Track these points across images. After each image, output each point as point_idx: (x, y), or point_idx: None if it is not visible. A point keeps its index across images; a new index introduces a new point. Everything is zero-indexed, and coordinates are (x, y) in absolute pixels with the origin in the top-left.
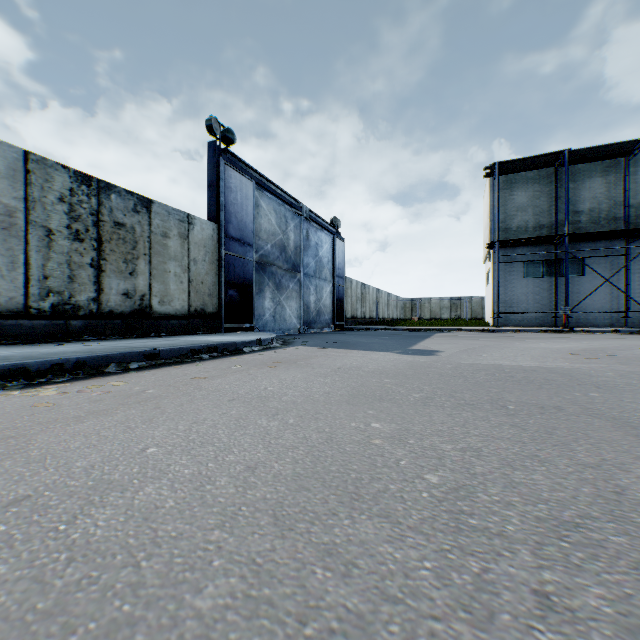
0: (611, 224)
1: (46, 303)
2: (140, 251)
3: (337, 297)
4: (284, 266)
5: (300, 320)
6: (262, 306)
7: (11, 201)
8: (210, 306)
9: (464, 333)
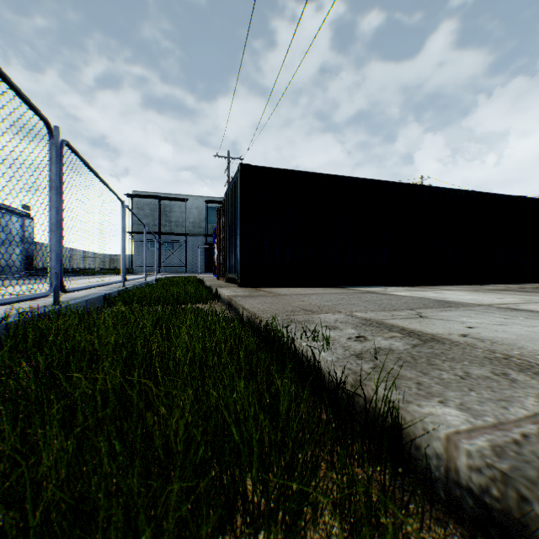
0: (183, 229)
1: None
2: None
3: (28, 255)
4: None
5: None
6: None
7: None
8: None
9: None
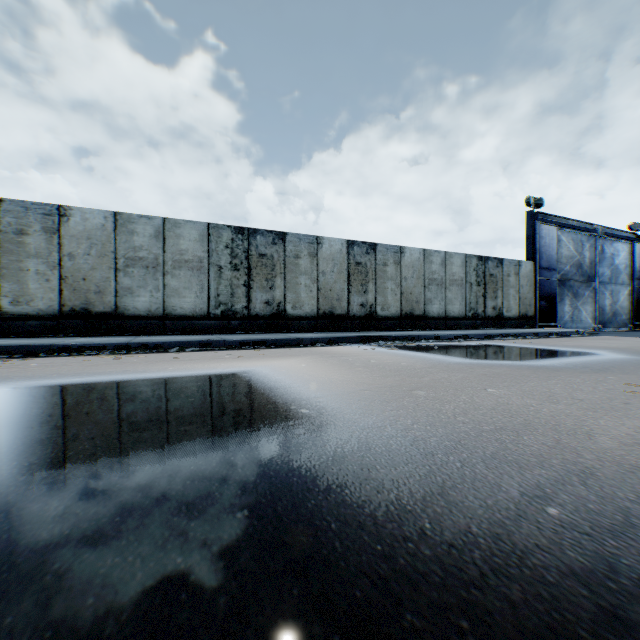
0: None
1: (470, 313)
2: (498, 286)
3: (635, 299)
4: (579, 279)
5: (593, 320)
6: (561, 310)
7: (462, 275)
8: (529, 312)
9: None
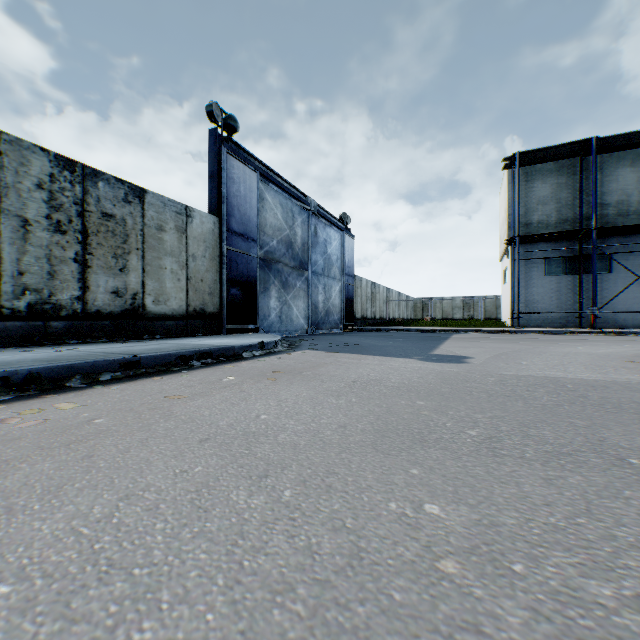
0: None
1: (21, 302)
2: (132, 245)
3: (346, 296)
4: (291, 263)
5: (308, 320)
6: (267, 306)
7: None
8: (211, 306)
9: (483, 334)
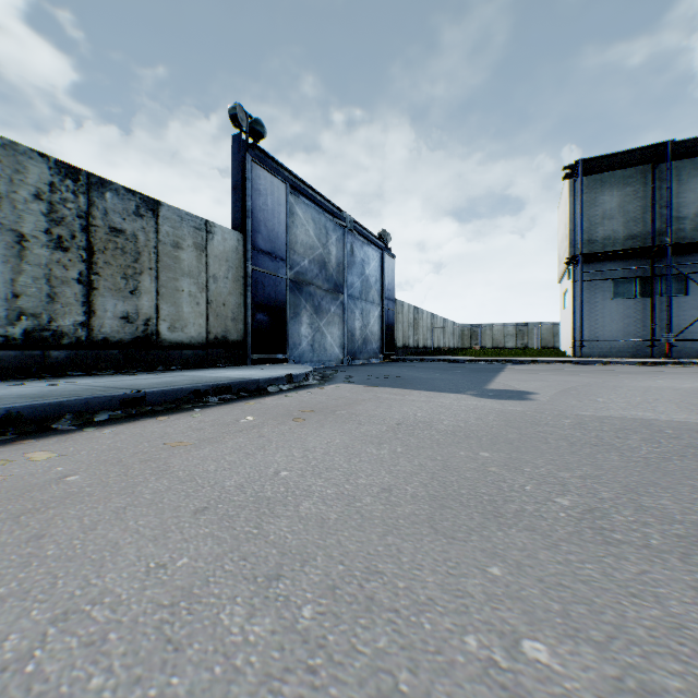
0: None
1: (16, 329)
2: (144, 264)
3: (386, 323)
4: (324, 286)
5: (343, 350)
6: (298, 333)
7: None
8: (234, 333)
9: (541, 365)
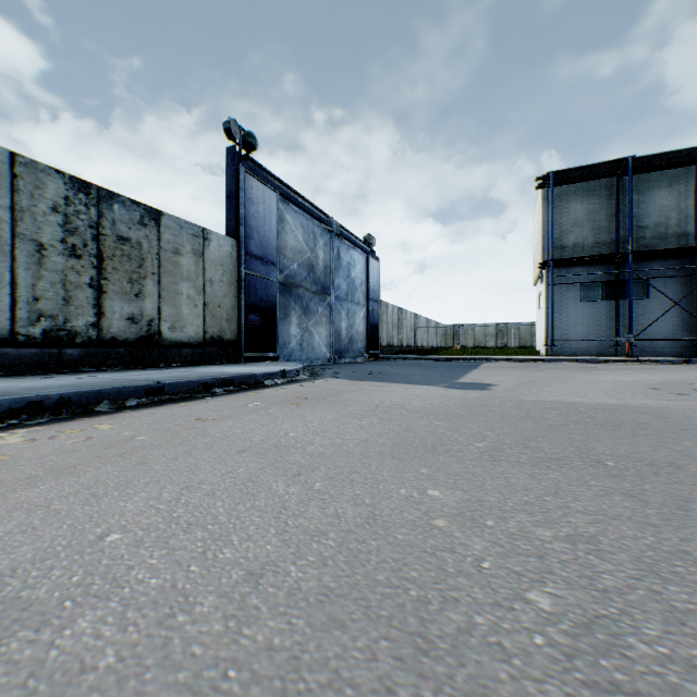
0: (680, 241)
1: (36, 329)
2: (148, 270)
3: (371, 323)
4: (312, 288)
5: (330, 348)
6: (287, 333)
7: None
8: (228, 333)
9: (514, 363)
